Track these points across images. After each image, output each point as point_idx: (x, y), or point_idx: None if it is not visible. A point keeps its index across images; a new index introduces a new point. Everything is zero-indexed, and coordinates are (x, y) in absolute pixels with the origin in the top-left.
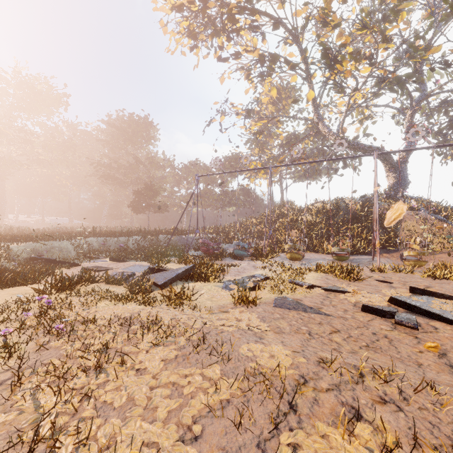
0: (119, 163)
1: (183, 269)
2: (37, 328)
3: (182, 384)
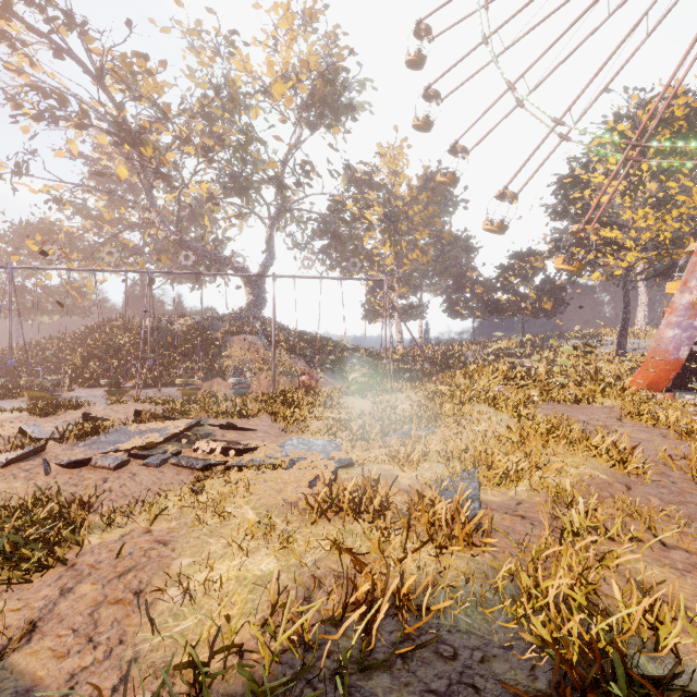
0: None
1: None
2: None
3: None
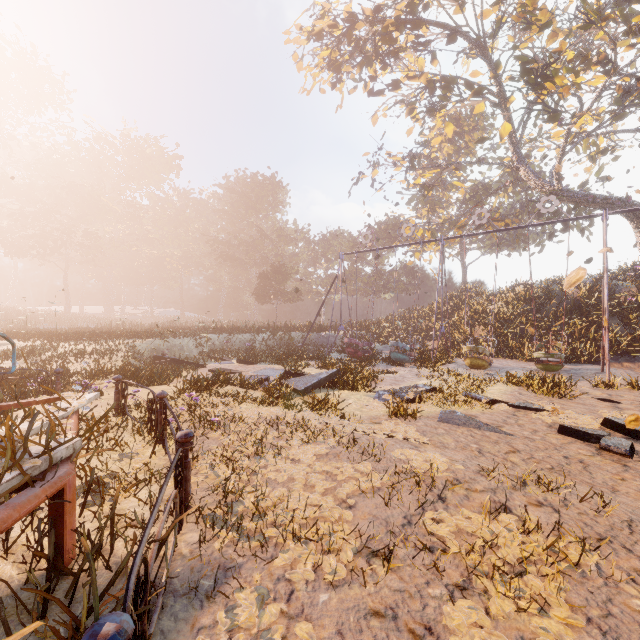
0: (240, 238)
1: (326, 374)
2: (192, 422)
3: (336, 473)
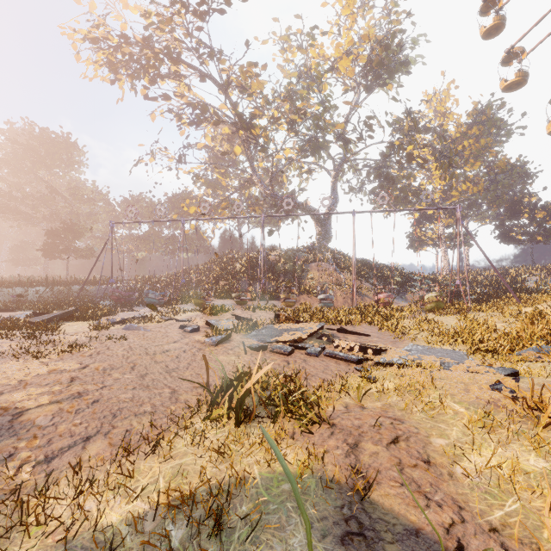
0: (25, 192)
1: (65, 311)
2: None
3: (6, 345)
